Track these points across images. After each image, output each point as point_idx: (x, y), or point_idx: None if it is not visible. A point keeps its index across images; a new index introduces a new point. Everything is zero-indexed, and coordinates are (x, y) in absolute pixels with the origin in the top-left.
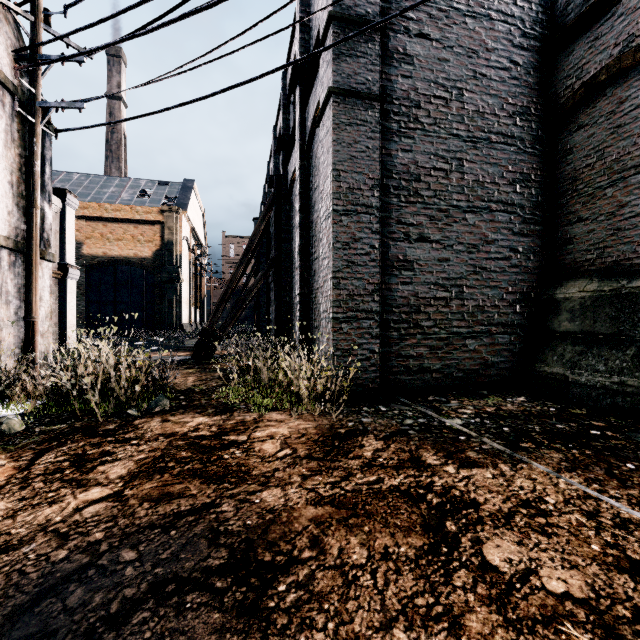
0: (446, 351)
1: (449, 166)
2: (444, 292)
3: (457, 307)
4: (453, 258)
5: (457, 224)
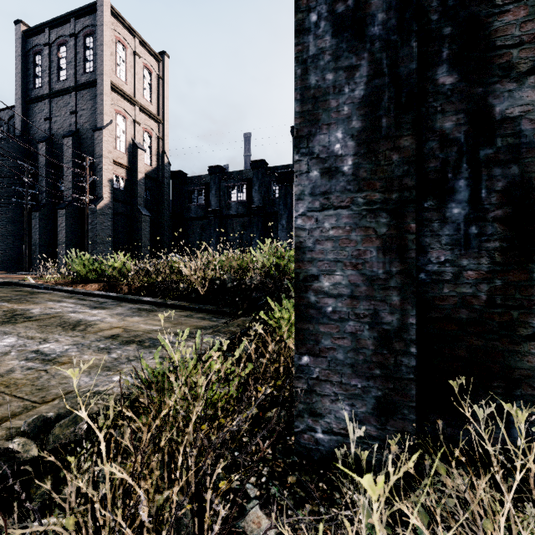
0: (2, 263)
1: (3, 227)
2: (1, 251)
3: (5, 255)
4: (4, 245)
5: (5, 238)
